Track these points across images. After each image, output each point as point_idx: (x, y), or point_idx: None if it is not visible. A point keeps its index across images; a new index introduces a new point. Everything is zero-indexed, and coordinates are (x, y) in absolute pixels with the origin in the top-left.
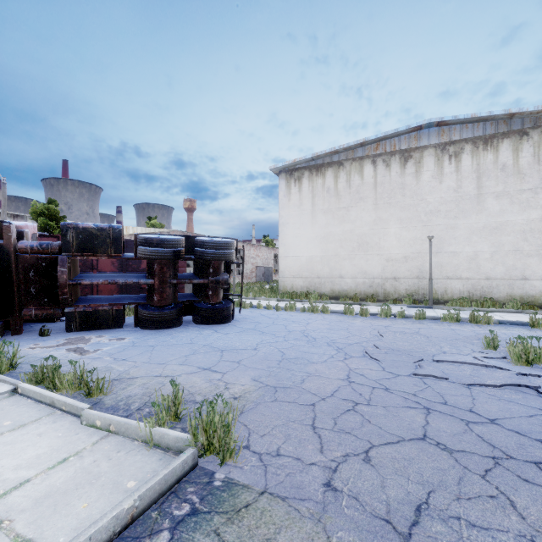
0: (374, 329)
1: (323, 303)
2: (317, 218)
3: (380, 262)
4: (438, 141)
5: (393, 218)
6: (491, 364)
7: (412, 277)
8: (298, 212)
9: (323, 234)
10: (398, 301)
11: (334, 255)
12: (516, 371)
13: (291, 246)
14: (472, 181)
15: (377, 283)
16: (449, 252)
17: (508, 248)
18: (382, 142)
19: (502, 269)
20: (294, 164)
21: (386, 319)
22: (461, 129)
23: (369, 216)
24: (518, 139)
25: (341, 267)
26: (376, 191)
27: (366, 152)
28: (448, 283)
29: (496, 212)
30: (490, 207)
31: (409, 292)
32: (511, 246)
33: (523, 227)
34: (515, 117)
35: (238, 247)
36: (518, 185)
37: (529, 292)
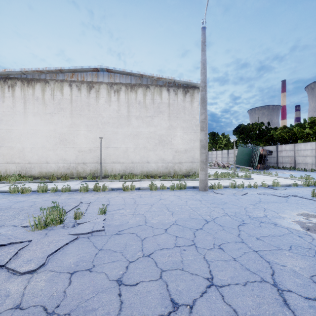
0: None
1: (22, 183)
2: (28, 119)
3: (75, 153)
4: (108, 80)
5: (83, 124)
6: None
7: (94, 162)
8: (11, 112)
9: (33, 131)
10: (81, 178)
11: (41, 147)
12: None
13: (5, 139)
14: (125, 108)
15: (72, 166)
16: (114, 147)
17: (141, 146)
18: (76, 73)
19: (139, 157)
20: (6, 73)
21: (38, 194)
22: (120, 77)
23: (67, 121)
24: (145, 89)
25: (47, 155)
26: (72, 105)
27: (65, 77)
28: (113, 165)
29: (136, 126)
30: (134, 123)
31: (92, 172)
32: (142, 145)
33: (147, 135)
34: (144, 77)
35: None
36: (145, 113)
37: (150, 169)
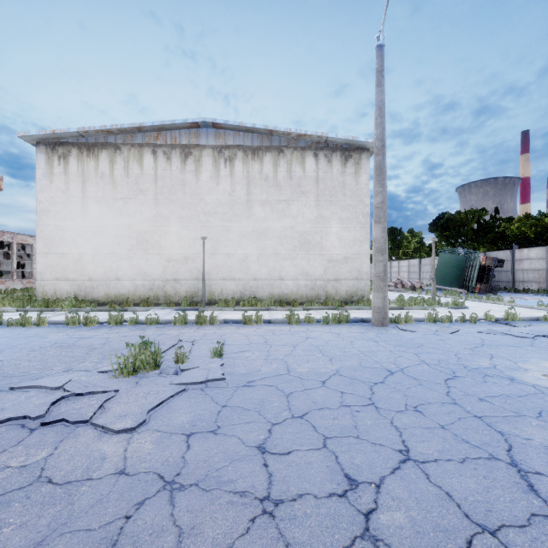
0: (52, 345)
1: (80, 311)
2: (88, 208)
3: (161, 263)
4: (215, 142)
5: (174, 215)
6: (60, 385)
7: (193, 278)
8: (63, 199)
9: (96, 227)
10: (172, 305)
11: (109, 253)
12: (73, 391)
13: (54, 241)
14: (243, 187)
15: (158, 285)
16: (225, 254)
17: (270, 252)
18: (163, 132)
19: (266, 271)
20: (56, 136)
21: (110, 328)
22: (235, 136)
23: (150, 211)
24: (277, 155)
25: (118, 267)
26: (157, 185)
27: (146, 139)
28: (224, 284)
29: (262, 218)
30: (257, 213)
31: (189, 294)
32: (272, 250)
33: (281, 233)
34: (274, 134)
35: (21, 241)
36: (277, 195)
37: (285, 291)
